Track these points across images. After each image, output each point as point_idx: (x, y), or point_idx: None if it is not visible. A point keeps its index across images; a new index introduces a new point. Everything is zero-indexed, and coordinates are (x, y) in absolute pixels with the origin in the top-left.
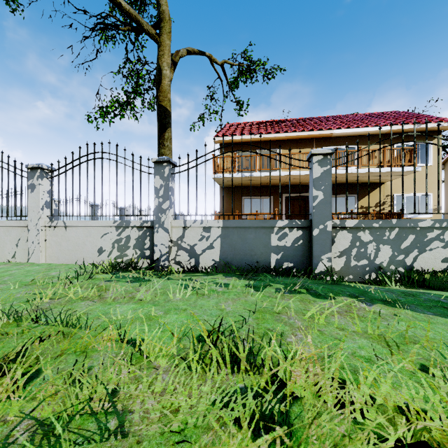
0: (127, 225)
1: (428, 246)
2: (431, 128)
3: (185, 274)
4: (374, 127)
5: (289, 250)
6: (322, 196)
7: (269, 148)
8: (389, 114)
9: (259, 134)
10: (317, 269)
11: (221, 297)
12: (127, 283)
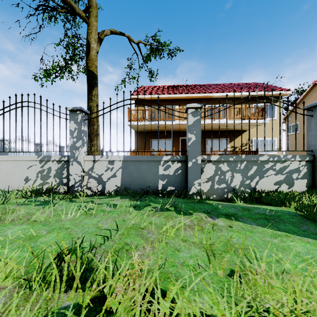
0: (49, 159)
1: (265, 173)
2: (276, 94)
3: (91, 197)
4: (240, 92)
5: (171, 177)
6: (194, 138)
7: (169, 105)
8: (250, 84)
9: (163, 94)
10: (191, 191)
11: (105, 216)
12: (26, 207)
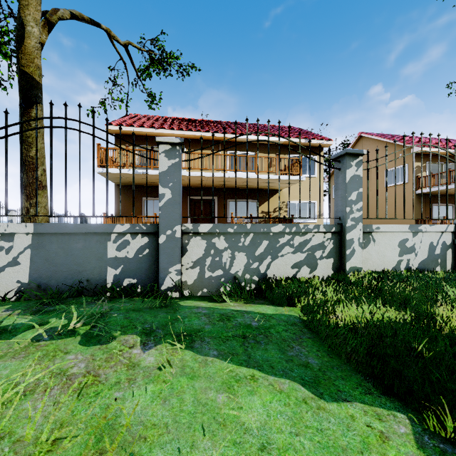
0: None
1: (280, 251)
2: (316, 144)
3: None
4: (272, 137)
5: (132, 262)
6: (170, 195)
7: None
8: (287, 128)
9: (162, 128)
10: (164, 284)
11: None
12: None
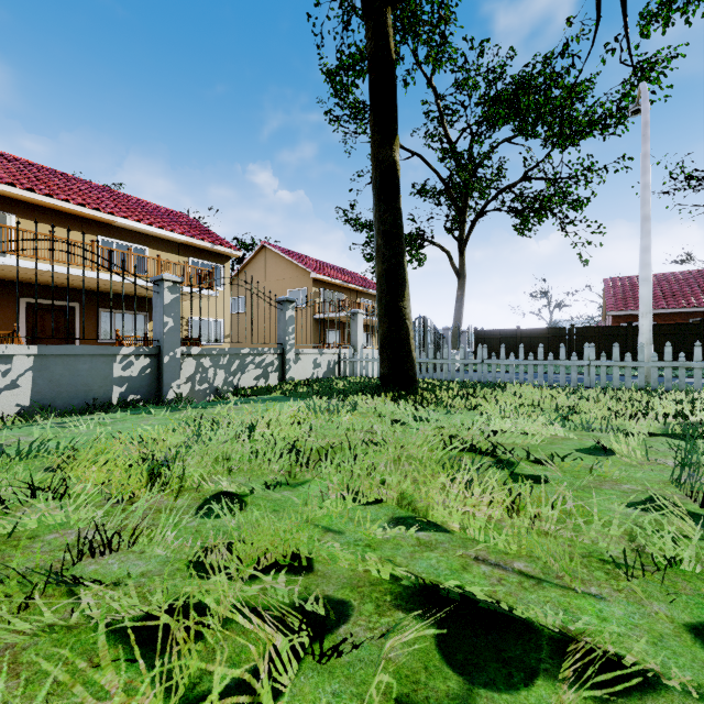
0: None
1: (247, 368)
2: (223, 252)
3: None
4: (170, 232)
5: (136, 380)
6: (172, 323)
7: None
8: (181, 217)
9: None
10: (168, 397)
11: (128, 422)
12: (6, 427)
